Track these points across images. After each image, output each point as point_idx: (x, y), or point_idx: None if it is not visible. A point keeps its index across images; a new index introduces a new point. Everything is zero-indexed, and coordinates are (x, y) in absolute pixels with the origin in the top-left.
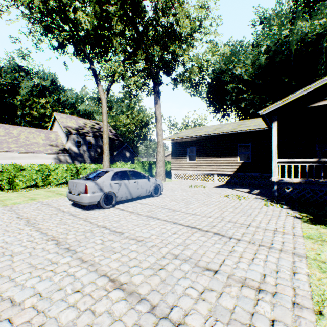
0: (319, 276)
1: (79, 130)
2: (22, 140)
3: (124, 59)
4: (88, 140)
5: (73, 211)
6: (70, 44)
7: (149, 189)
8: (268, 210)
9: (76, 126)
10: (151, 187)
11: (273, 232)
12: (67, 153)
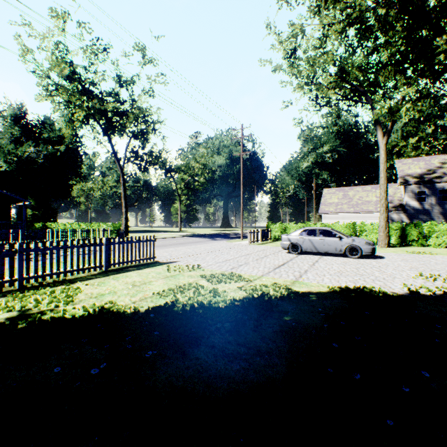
0: (245, 274)
1: (424, 175)
2: (353, 201)
3: (414, 77)
4: (437, 188)
5: (281, 252)
6: (363, 96)
7: (340, 248)
8: (375, 283)
9: (421, 172)
10: (343, 246)
11: (296, 276)
12: (401, 210)
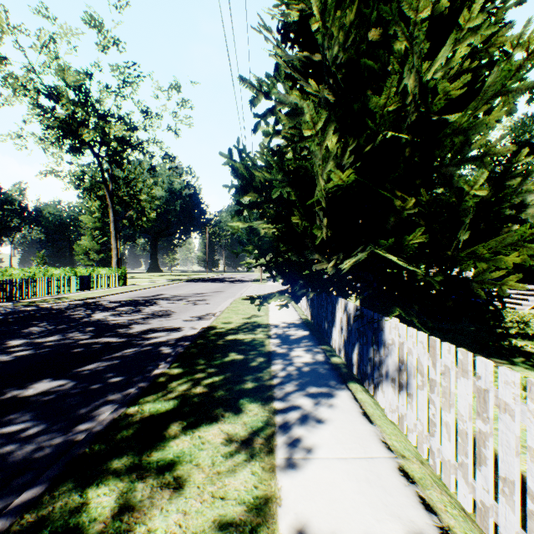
0: None
1: None
2: None
3: None
4: None
5: None
6: None
7: None
8: None
9: None
10: None
11: None
12: None
